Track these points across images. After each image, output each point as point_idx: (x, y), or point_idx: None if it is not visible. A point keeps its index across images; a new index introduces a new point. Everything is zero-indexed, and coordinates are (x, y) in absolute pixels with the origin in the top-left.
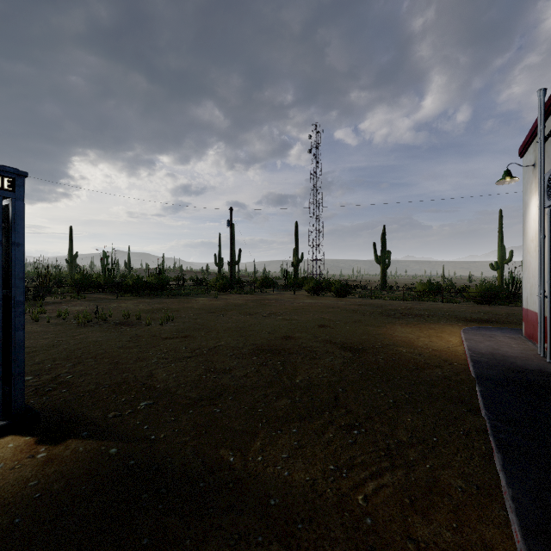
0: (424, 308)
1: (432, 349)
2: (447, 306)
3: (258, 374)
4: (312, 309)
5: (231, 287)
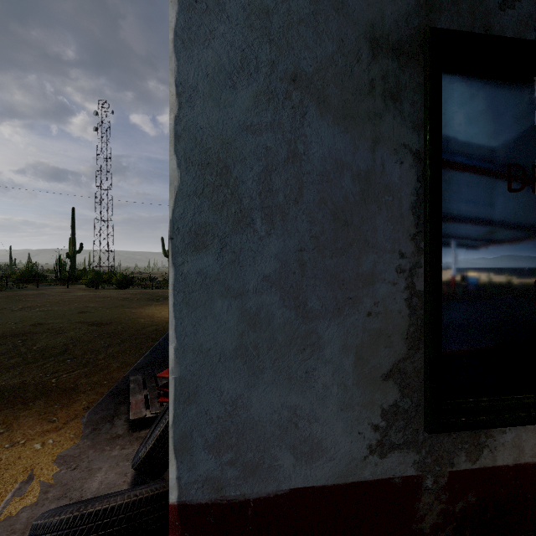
0: None
1: (164, 317)
2: None
3: None
4: (81, 300)
5: None
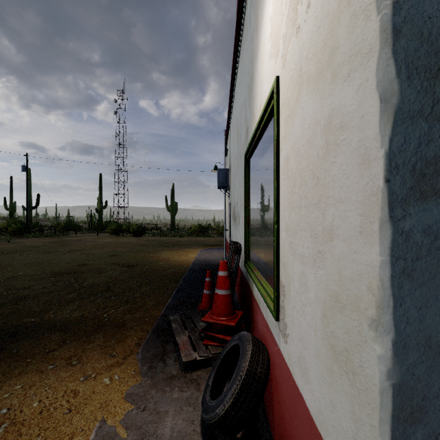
0: (188, 240)
1: (177, 261)
2: (203, 239)
3: (54, 286)
4: (110, 245)
5: (27, 231)
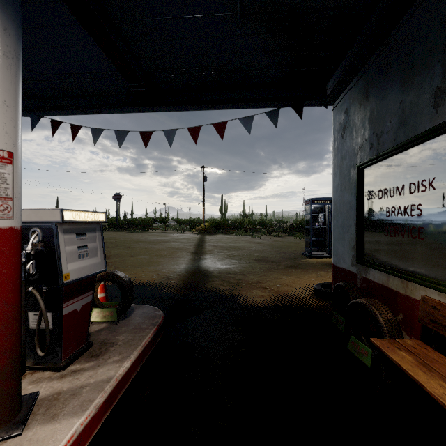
0: None
1: None
2: None
3: None
4: None
5: None
